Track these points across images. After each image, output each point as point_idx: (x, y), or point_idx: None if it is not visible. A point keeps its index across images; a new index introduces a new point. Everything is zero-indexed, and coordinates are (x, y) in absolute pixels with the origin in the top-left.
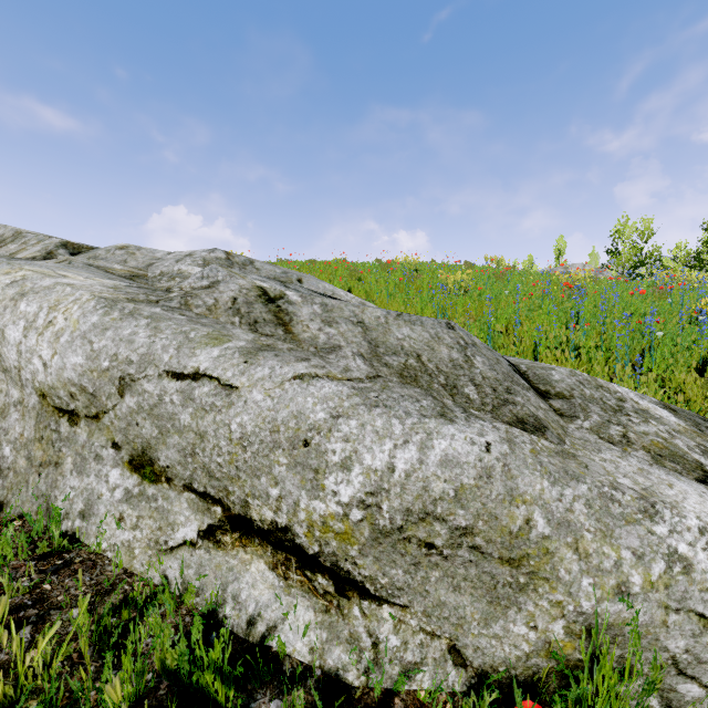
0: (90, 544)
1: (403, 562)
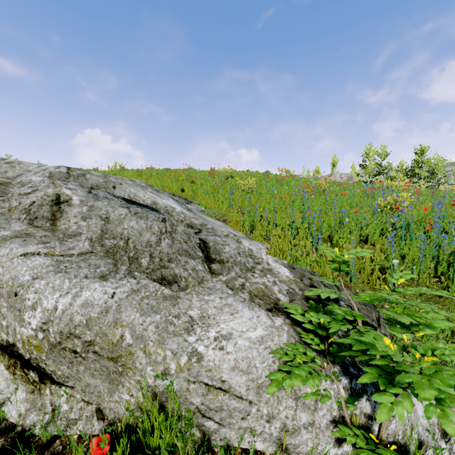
0: None
1: (65, 362)
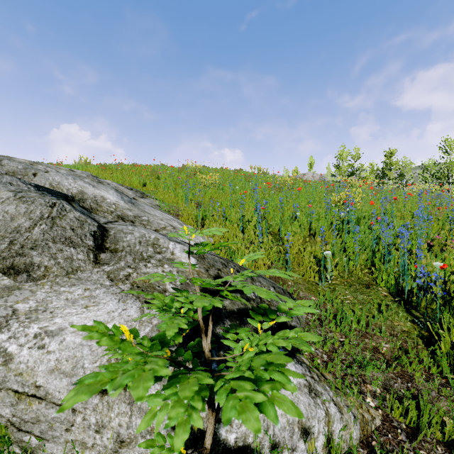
0: None
1: None
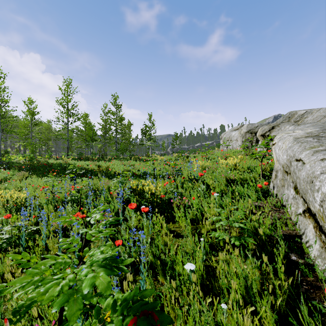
0: (287, 209)
1: None
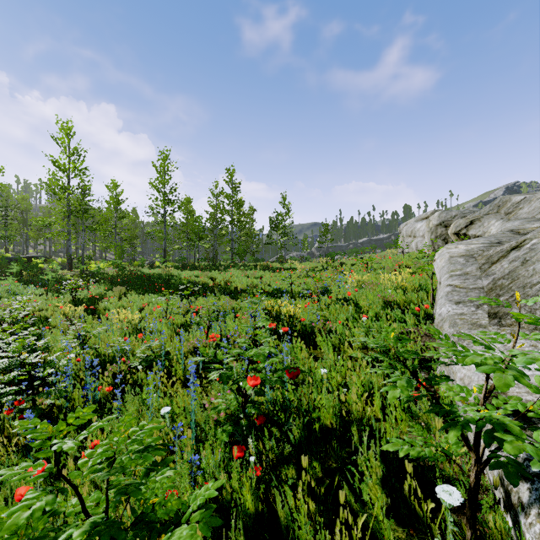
0: None
1: None
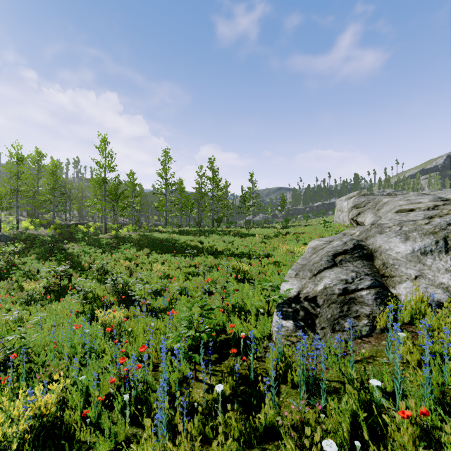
0: None
1: None
